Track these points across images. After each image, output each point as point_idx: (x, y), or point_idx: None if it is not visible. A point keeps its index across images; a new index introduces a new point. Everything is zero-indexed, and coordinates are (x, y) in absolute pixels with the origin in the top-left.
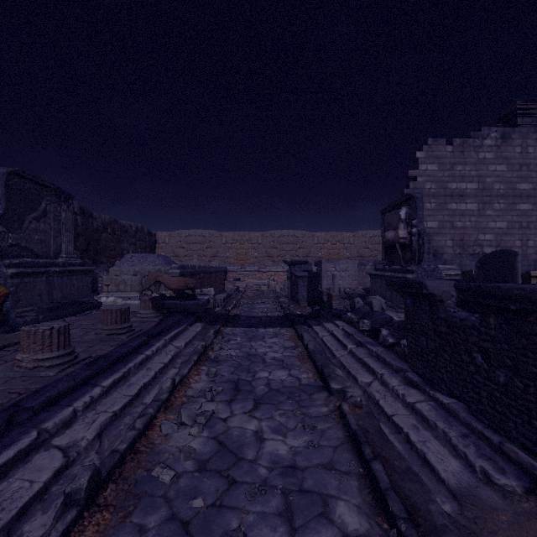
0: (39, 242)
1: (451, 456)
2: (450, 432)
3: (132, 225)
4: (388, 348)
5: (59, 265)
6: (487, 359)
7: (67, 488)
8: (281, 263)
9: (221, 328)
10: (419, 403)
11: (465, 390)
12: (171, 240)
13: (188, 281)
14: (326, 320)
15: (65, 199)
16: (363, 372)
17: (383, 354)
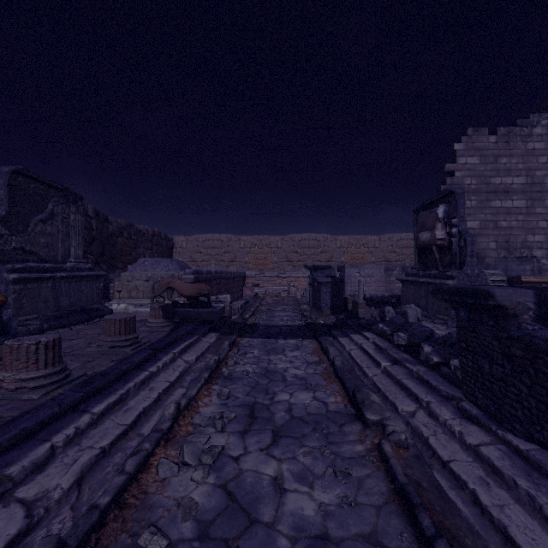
0: (45, 245)
1: (547, 535)
2: (538, 496)
3: (149, 229)
4: (431, 368)
5: (67, 270)
6: None
7: None
8: (302, 269)
9: (237, 339)
10: (485, 446)
11: None
12: (188, 245)
13: (202, 287)
14: (353, 331)
15: (73, 200)
16: (403, 398)
17: (427, 376)
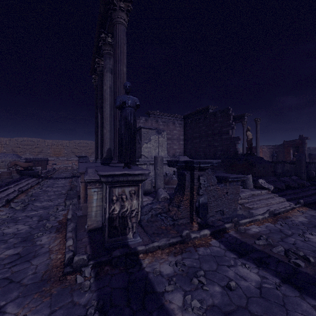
0: None
1: None
2: None
3: None
4: None
5: None
6: None
7: (19, 190)
8: None
9: (44, 179)
10: None
11: None
12: (11, 143)
13: (30, 164)
14: None
15: None
16: None
17: None
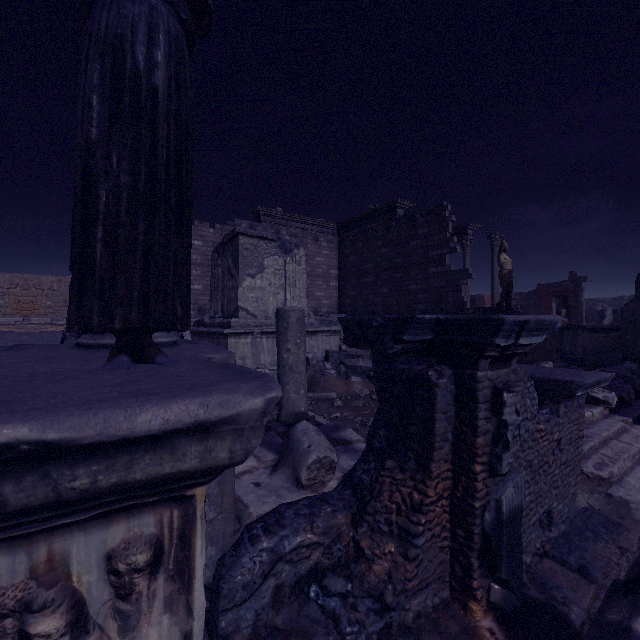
0: None
1: None
2: None
3: None
4: None
5: None
6: None
7: None
8: None
9: None
10: None
11: None
12: None
13: None
14: None
15: None
16: None
17: None
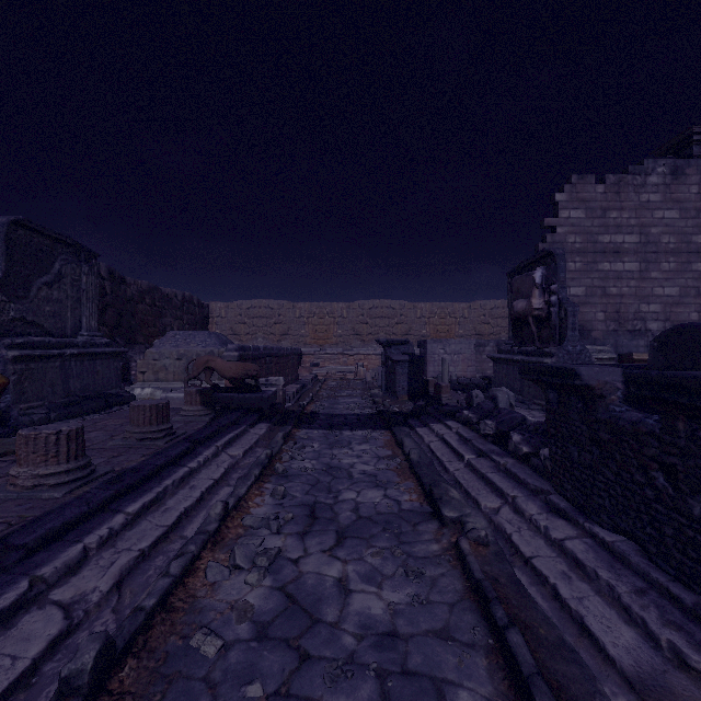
0: (51, 315)
1: (622, 623)
2: (618, 586)
3: (178, 293)
4: (520, 460)
5: (79, 346)
6: (672, 481)
7: (63, 670)
8: (373, 344)
9: (292, 430)
10: (570, 540)
11: (638, 524)
12: (229, 313)
13: (249, 367)
14: (434, 420)
15: (86, 258)
16: (488, 494)
17: (515, 468)
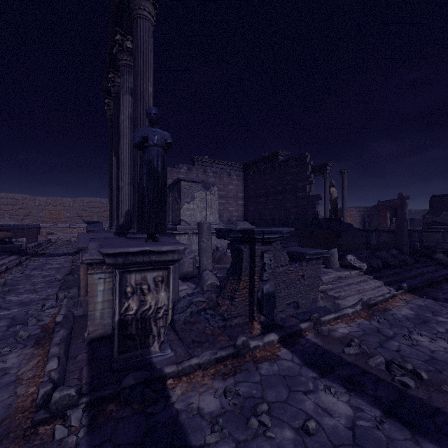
0: None
1: None
2: None
3: None
4: None
5: None
6: None
7: None
8: None
9: (30, 258)
10: None
11: None
12: None
13: (7, 234)
14: None
15: None
16: None
17: None
